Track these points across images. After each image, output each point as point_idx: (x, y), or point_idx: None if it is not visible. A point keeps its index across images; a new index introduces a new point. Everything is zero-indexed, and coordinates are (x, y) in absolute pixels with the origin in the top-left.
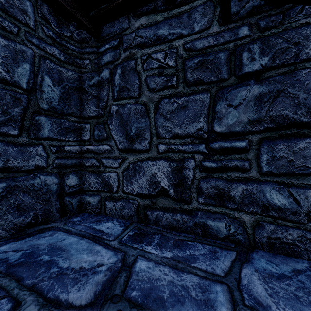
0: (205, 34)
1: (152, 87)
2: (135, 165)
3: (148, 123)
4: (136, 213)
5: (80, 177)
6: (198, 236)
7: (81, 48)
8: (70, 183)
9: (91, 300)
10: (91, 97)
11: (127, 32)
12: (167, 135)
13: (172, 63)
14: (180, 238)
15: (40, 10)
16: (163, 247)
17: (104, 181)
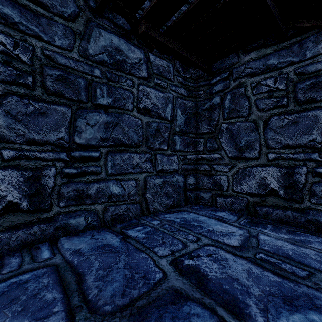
0: (319, 59)
1: (262, 107)
2: (245, 170)
3: (257, 136)
4: (245, 208)
5: (196, 178)
6: (310, 231)
7: (197, 83)
8: (190, 182)
9: (238, 245)
10: (204, 118)
11: (237, 66)
12: (277, 146)
13: (282, 87)
14: (292, 230)
15: (175, 67)
16: (278, 232)
17: (215, 182)
